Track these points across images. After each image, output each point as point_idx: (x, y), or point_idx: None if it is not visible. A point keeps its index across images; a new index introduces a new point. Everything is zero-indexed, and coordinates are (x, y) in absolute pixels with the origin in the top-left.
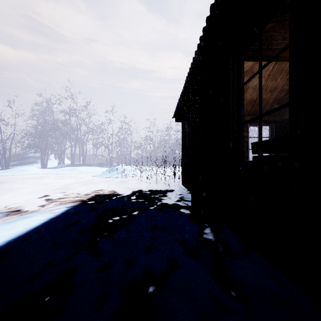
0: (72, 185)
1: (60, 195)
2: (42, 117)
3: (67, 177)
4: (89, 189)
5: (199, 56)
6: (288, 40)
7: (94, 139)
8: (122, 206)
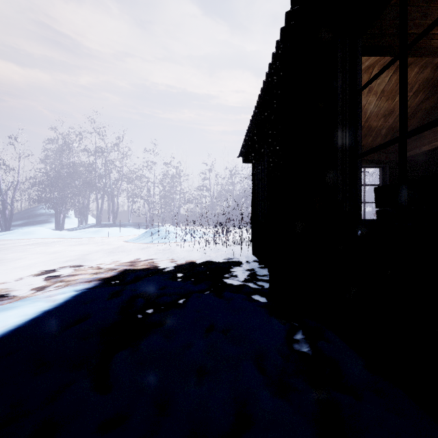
0: (92, 255)
1: (71, 271)
2: (57, 159)
3: (88, 243)
4: (116, 261)
5: (283, 52)
6: (431, 19)
7: (128, 190)
8: (160, 290)
